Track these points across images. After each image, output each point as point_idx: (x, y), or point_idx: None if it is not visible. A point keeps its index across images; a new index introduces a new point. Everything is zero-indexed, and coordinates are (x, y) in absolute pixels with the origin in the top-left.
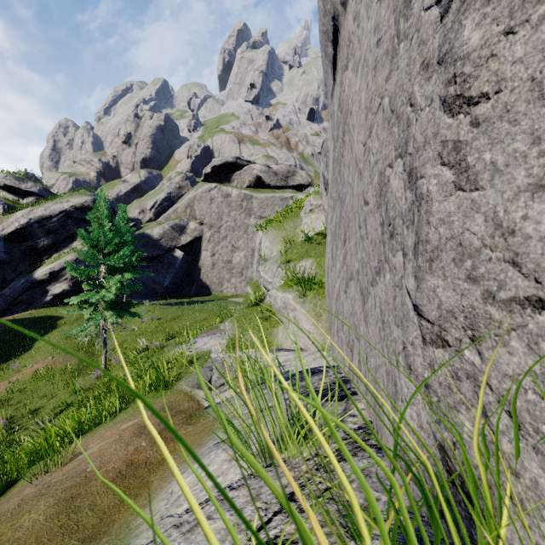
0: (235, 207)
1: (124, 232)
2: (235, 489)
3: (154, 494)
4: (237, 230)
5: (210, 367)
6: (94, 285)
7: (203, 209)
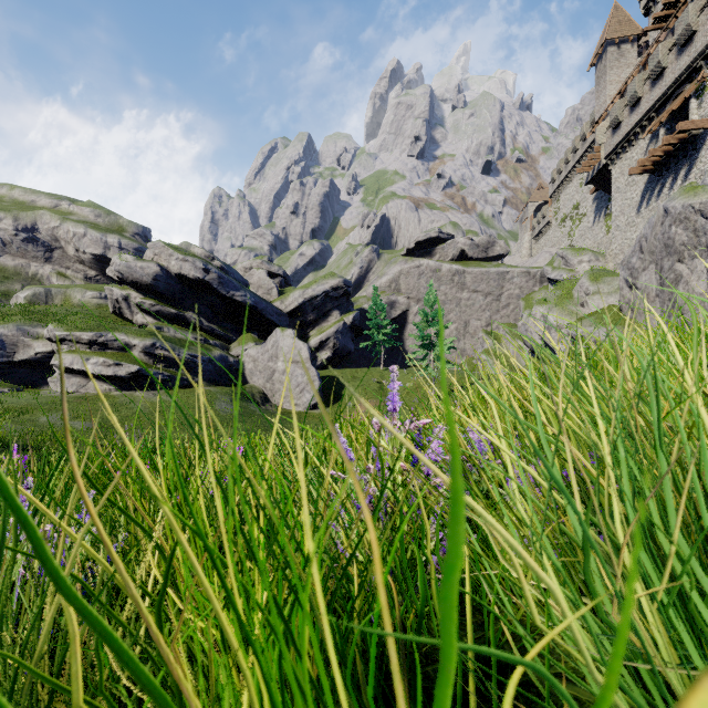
0: (445, 281)
1: (382, 308)
2: None
3: None
4: (447, 303)
5: None
6: (424, 346)
7: (410, 284)
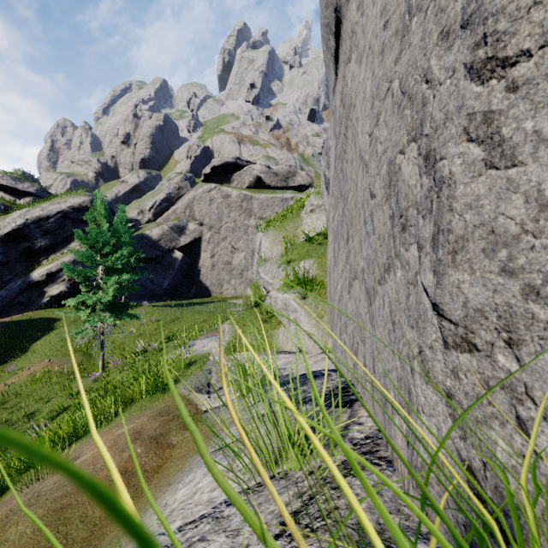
0: (235, 208)
1: (123, 232)
2: (232, 505)
3: (148, 505)
4: (237, 231)
5: (209, 370)
6: (91, 286)
7: (202, 210)
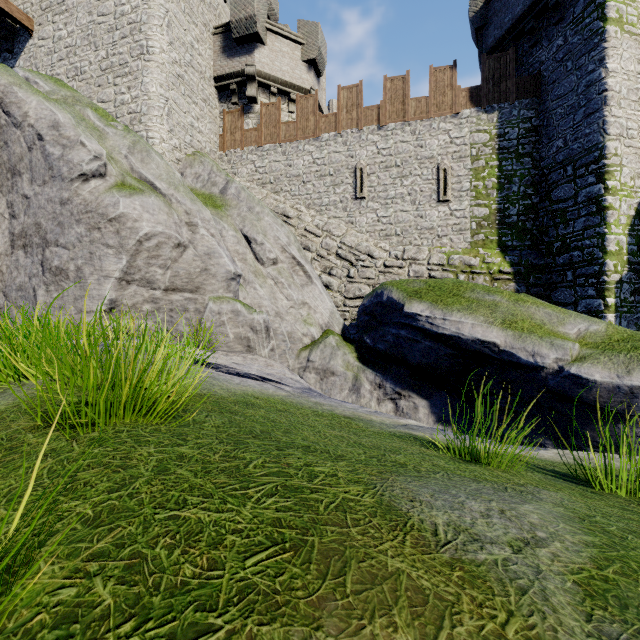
0: None
1: None
2: None
3: None
4: None
5: None
6: None
7: None
